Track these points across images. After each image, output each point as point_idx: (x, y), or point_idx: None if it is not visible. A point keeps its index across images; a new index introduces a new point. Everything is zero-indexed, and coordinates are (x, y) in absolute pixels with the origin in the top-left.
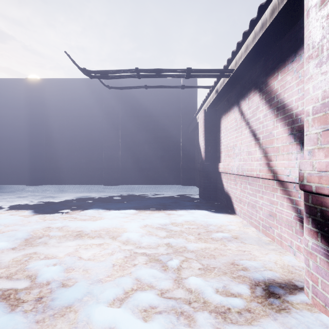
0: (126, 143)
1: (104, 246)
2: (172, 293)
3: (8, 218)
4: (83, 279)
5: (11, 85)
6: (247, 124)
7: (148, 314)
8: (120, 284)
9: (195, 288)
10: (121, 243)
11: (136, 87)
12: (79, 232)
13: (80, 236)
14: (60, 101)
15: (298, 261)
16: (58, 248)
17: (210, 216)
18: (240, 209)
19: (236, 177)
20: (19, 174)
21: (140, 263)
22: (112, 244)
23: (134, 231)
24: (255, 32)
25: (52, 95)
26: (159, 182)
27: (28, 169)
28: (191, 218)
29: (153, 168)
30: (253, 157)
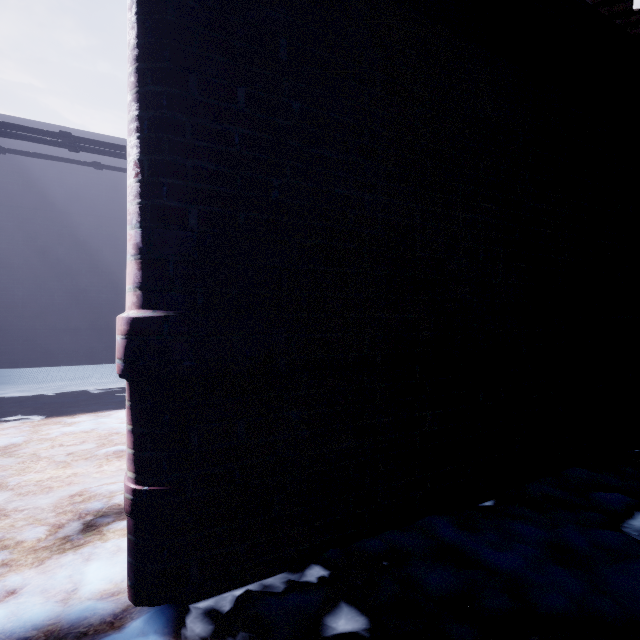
0: (10, 270)
1: None
2: None
3: None
4: None
5: None
6: None
7: None
8: None
9: None
10: None
11: None
12: None
13: None
14: None
15: None
16: None
17: None
18: None
19: None
20: None
21: None
22: None
23: None
24: None
25: None
26: (103, 359)
27: None
28: (87, 426)
29: (89, 329)
30: None
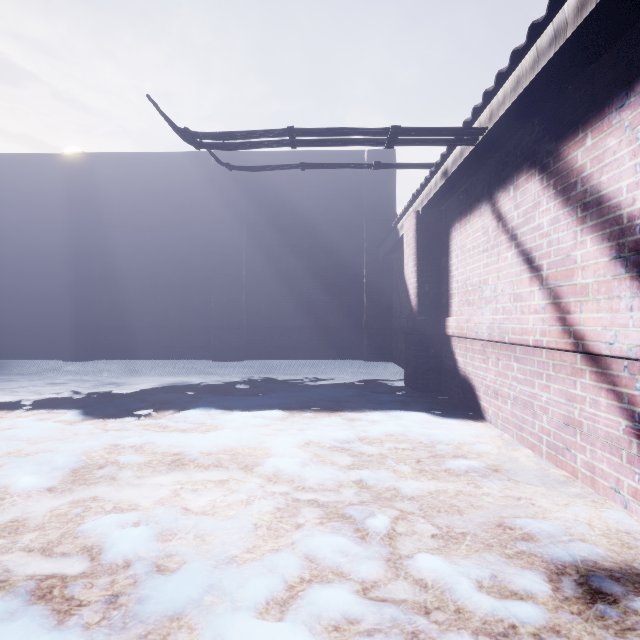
0: (257, 279)
1: (231, 486)
2: (387, 590)
3: (35, 426)
4: (198, 556)
5: (34, 165)
6: (511, 239)
7: (344, 636)
8: (275, 567)
9: (433, 579)
10: (264, 479)
11: (284, 167)
12: (177, 455)
13: (181, 464)
14: (128, 197)
15: (637, 521)
16: (139, 489)
17: (434, 423)
18: (495, 411)
19: (487, 346)
20: (50, 338)
21: (309, 524)
22: (247, 482)
23: (287, 454)
24: (538, 50)
25: (112, 185)
26: (321, 355)
27: (67, 329)
28: (397, 429)
29: (310, 328)
30: (525, 305)
